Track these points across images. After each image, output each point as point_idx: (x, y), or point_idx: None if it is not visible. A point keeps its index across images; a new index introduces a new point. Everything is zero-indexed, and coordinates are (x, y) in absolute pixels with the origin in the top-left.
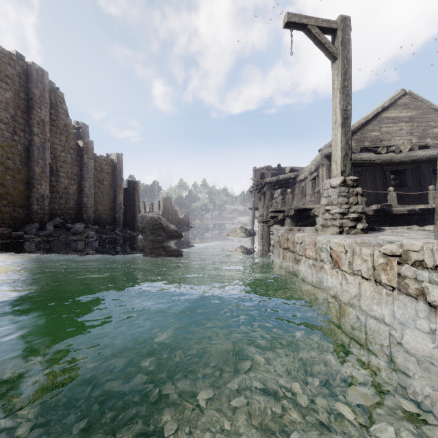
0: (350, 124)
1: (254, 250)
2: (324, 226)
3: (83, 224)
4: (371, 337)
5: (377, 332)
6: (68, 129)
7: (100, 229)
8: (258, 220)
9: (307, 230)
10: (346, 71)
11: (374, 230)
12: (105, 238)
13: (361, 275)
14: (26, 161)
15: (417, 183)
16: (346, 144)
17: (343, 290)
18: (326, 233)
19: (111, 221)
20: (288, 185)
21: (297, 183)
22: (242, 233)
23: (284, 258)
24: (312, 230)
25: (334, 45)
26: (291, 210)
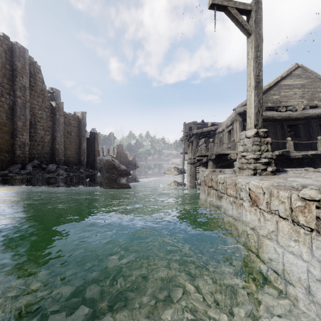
0: (262, 87)
1: (184, 185)
2: (241, 168)
3: (55, 165)
4: (288, 270)
5: (295, 267)
6: (43, 93)
7: (69, 168)
8: (187, 162)
9: (227, 172)
10: (258, 44)
11: (279, 172)
12: (72, 175)
13: (278, 214)
14: (11, 117)
15: (307, 134)
16: (258, 103)
17: (261, 226)
18: (243, 175)
19: (77, 162)
20: (210, 136)
21: (216, 134)
22: (175, 171)
23: (208, 194)
24: (231, 171)
25: (248, 24)
26: (213, 155)
